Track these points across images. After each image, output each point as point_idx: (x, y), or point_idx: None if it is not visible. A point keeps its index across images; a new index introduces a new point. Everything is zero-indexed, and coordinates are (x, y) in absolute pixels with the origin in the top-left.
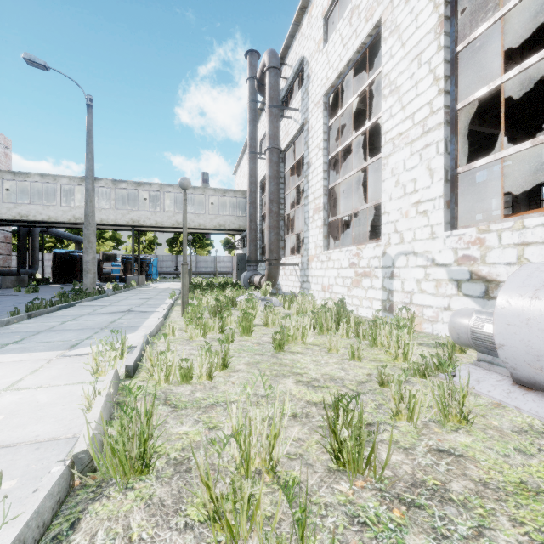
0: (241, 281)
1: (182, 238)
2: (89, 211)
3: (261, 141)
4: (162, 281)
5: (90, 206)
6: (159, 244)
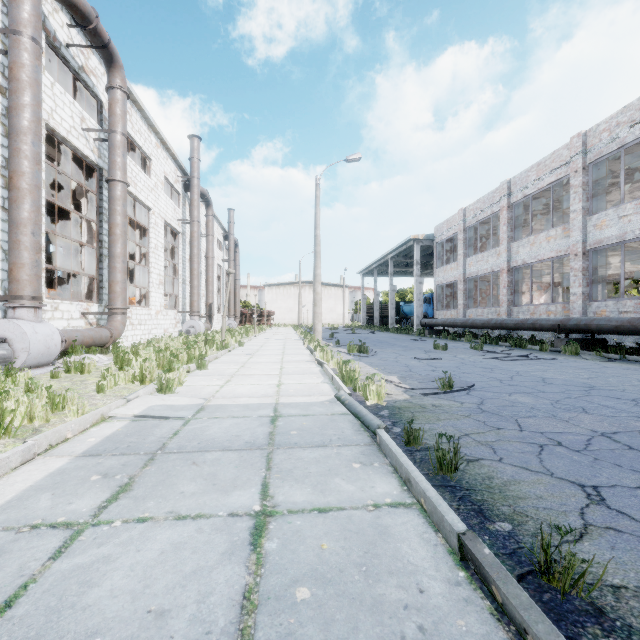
0: None
1: None
2: None
3: None
4: None
5: None
6: None
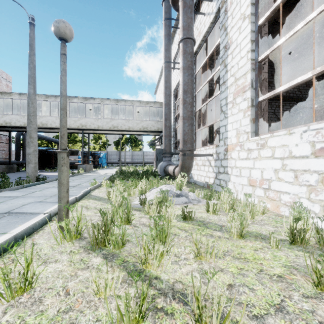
0: (158, 170)
1: (123, 140)
2: (30, 111)
3: (174, 58)
4: (108, 168)
5: (31, 107)
6: (109, 144)
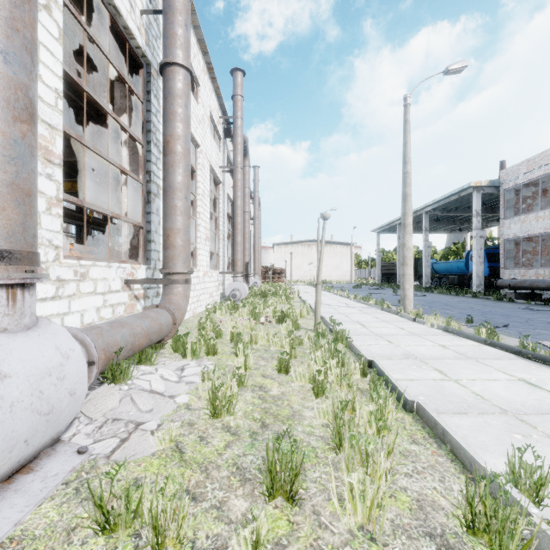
0: None
1: None
2: None
3: None
4: None
5: None
6: None
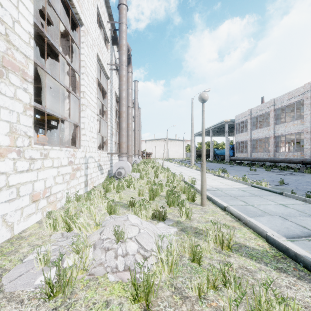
0: None
1: None
2: None
3: None
4: None
5: None
6: None
